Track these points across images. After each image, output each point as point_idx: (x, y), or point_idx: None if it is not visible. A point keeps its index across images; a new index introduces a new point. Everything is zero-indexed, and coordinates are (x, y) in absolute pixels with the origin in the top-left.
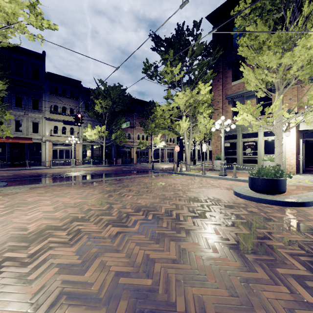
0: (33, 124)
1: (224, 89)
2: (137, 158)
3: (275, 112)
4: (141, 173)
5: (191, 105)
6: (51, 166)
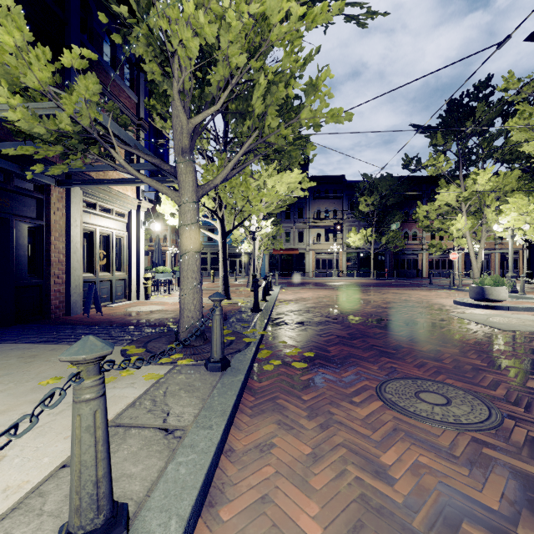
0: (299, 234)
1: None
2: (429, 270)
3: None
4: (404, 286)
5: (469, 198)
6: (314, 277)
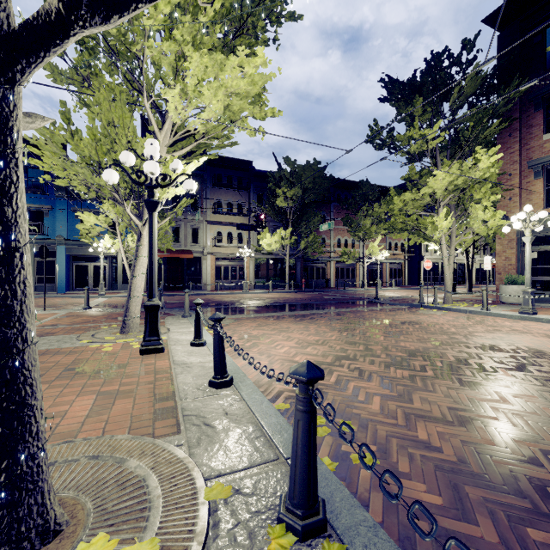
0: (193, 231)
1: (524, 149)
2: (336, 279)
3: None
4: (362, 304)
5: (459, 188)
6: (219, 291)
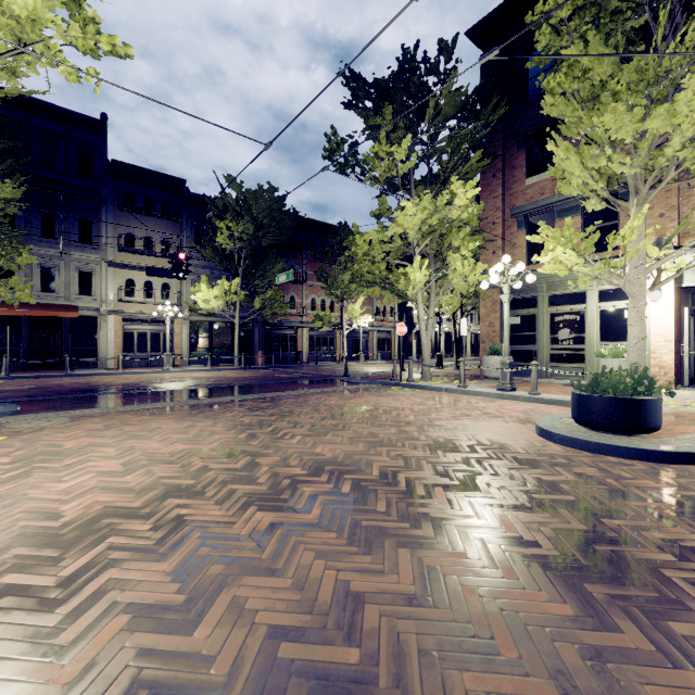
0: (81, 276)
1: (507, 194)
2: (310, 352)
3: (629, 245)
4: (320, 384)
5: (435, 230)
6: (120, 369)
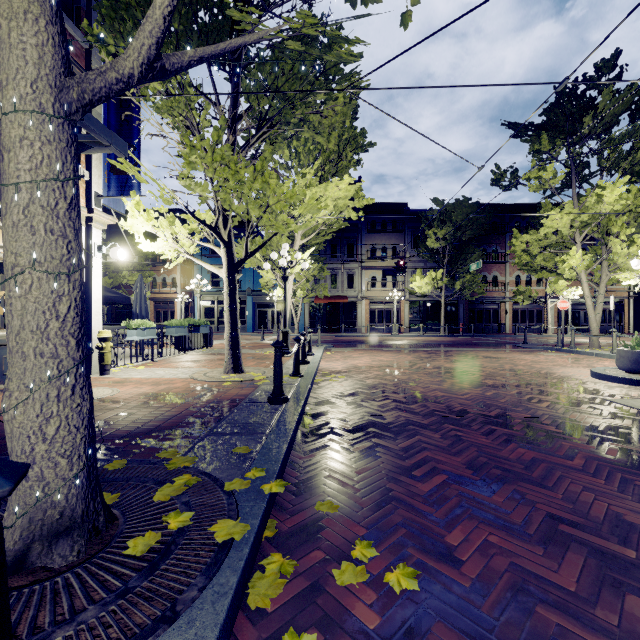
0: (348, 277)
1: None
2: (513, 324)
3: None
4: (492, 347)
5: (589, 224)
6: (368, 333)
